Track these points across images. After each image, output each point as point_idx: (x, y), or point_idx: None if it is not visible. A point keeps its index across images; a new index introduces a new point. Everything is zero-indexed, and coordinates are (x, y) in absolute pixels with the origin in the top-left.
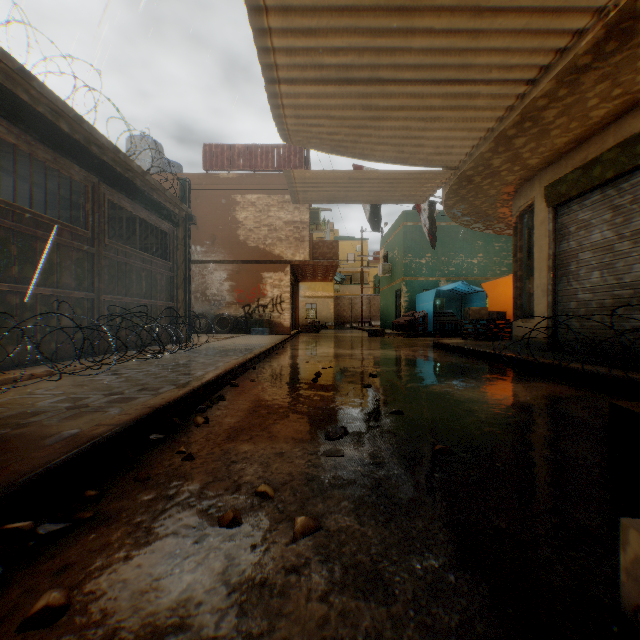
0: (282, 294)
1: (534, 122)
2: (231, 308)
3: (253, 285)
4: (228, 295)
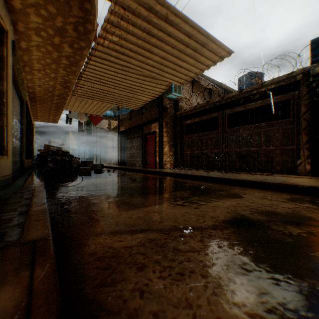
0: None
1: (66, 70)
2: None
3: None
4: None
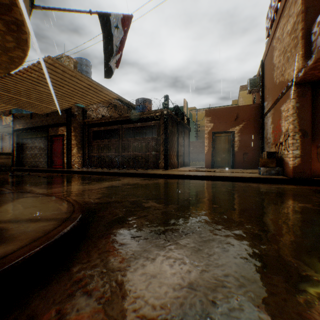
0: (287, 127)
1: None
2: (272, 148)
3: (277, 123)
4: (271, 137)
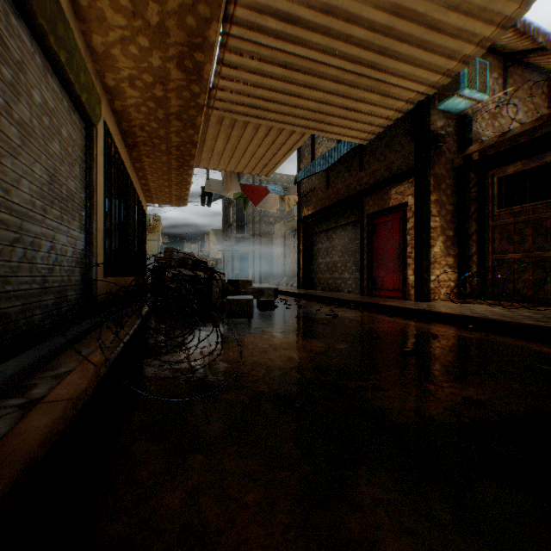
0: None
1: None
2: None
3: None
4: None
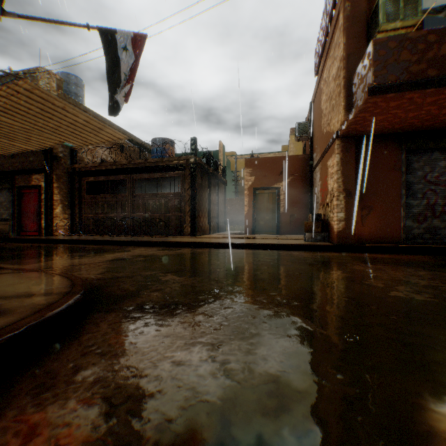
0: (333, 185)
1: None
2: (320, 210)
3: (325, 180)
4: (319, 196)
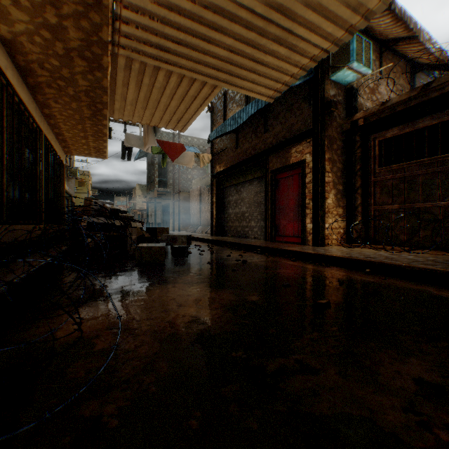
0: None
1: None
2: None
3: None
4: None
